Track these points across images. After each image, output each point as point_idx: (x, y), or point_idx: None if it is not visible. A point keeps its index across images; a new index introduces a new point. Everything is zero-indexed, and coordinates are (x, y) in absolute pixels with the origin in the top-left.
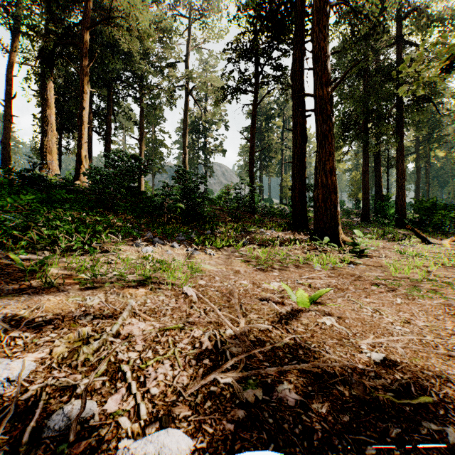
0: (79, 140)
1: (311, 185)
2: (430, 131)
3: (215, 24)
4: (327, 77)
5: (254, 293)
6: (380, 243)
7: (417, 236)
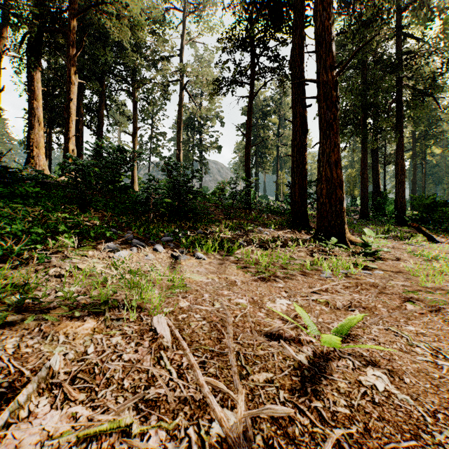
0: (67, 133)
1: (309, 181)
2: (427, 128)
3: (210, 18)
4: (332, 59)
5: (255, 320)
6: (388, 243)
7: (423, 234)
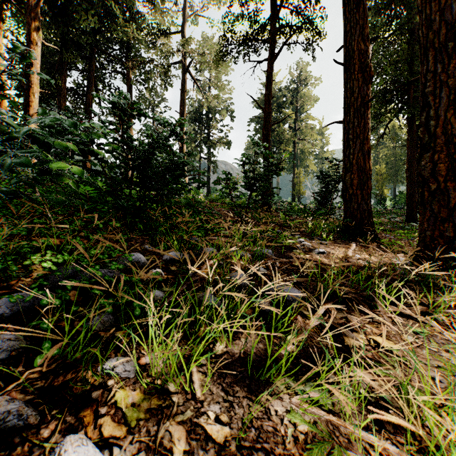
0: (26, 109)
1: None
2: None
3: None
4: None
5: None
6: None
7: None
